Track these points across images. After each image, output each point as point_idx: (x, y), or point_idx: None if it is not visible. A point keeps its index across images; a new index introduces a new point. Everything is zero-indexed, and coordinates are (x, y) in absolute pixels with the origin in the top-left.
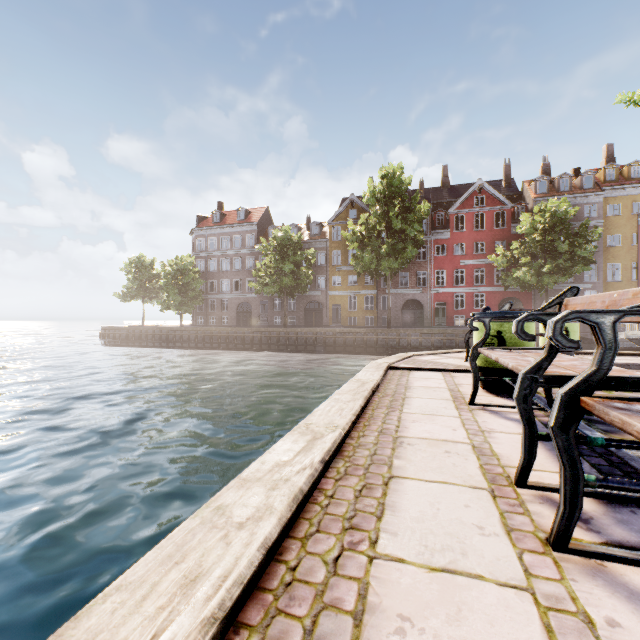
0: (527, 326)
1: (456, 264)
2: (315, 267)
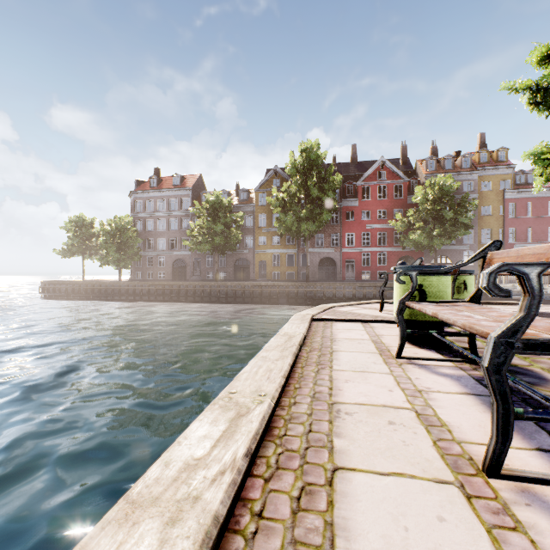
0: (446, 279)
1: (363, 228)
2: (243, 228)
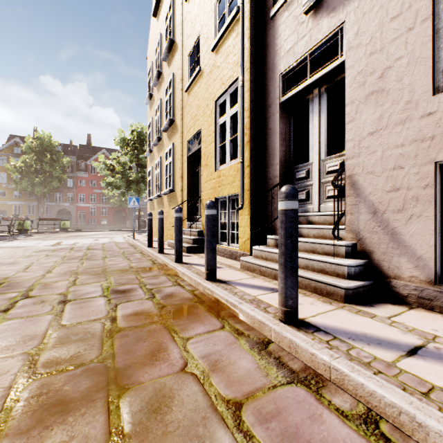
0: (26, 221)
1: (91, 191)
2: None
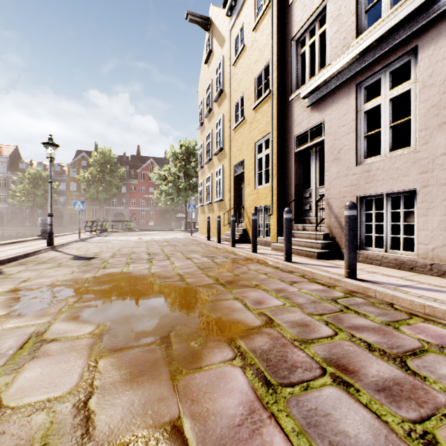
0: (107, 223)
1: (141, 196)
2: (58, 191)
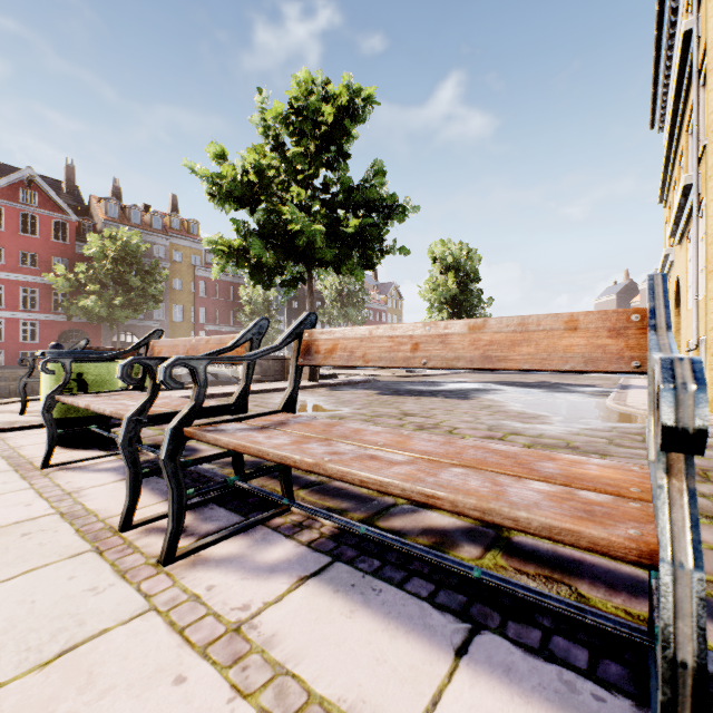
0: (113, 367)
1: None
2: None
